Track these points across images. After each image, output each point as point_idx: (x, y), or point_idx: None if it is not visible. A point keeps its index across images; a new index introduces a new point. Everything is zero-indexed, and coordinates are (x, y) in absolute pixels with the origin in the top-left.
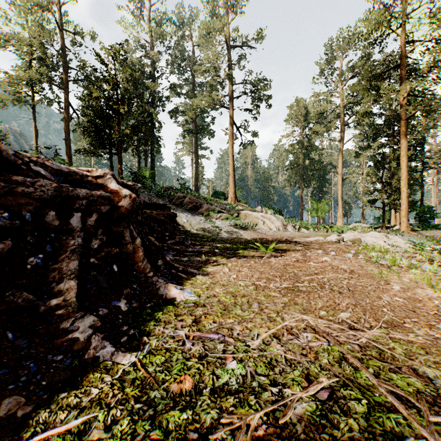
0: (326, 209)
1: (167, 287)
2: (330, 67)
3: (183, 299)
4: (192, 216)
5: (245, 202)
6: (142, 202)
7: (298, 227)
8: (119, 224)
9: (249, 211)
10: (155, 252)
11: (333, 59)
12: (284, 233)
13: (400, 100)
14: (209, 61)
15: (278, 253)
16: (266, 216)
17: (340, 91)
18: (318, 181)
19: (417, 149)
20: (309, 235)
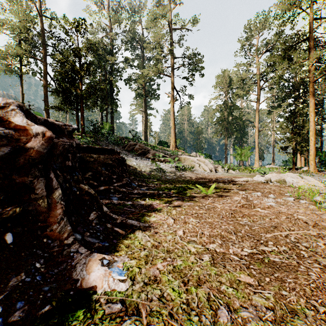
0: (249, 154)
1: (87, 264)
2: (249, 44)
3: (107, 289)
4: (141, 160)
5: (183, 149)
6: (75, 144)
7: (226, 168)
8: (27, 172)
9: (187, 156)
10: (88, 202)
11: (252, 38)
12: (216, 174)
13: (309, 67)
14: (155, 40)
15: (218, 195)
16: (201, 159)
17: (257, 63)
18: (238, 133)
19: (318, 108)
20: (237, 175)
